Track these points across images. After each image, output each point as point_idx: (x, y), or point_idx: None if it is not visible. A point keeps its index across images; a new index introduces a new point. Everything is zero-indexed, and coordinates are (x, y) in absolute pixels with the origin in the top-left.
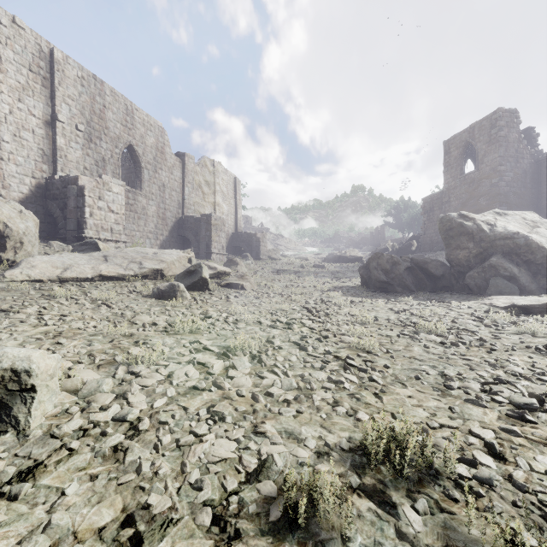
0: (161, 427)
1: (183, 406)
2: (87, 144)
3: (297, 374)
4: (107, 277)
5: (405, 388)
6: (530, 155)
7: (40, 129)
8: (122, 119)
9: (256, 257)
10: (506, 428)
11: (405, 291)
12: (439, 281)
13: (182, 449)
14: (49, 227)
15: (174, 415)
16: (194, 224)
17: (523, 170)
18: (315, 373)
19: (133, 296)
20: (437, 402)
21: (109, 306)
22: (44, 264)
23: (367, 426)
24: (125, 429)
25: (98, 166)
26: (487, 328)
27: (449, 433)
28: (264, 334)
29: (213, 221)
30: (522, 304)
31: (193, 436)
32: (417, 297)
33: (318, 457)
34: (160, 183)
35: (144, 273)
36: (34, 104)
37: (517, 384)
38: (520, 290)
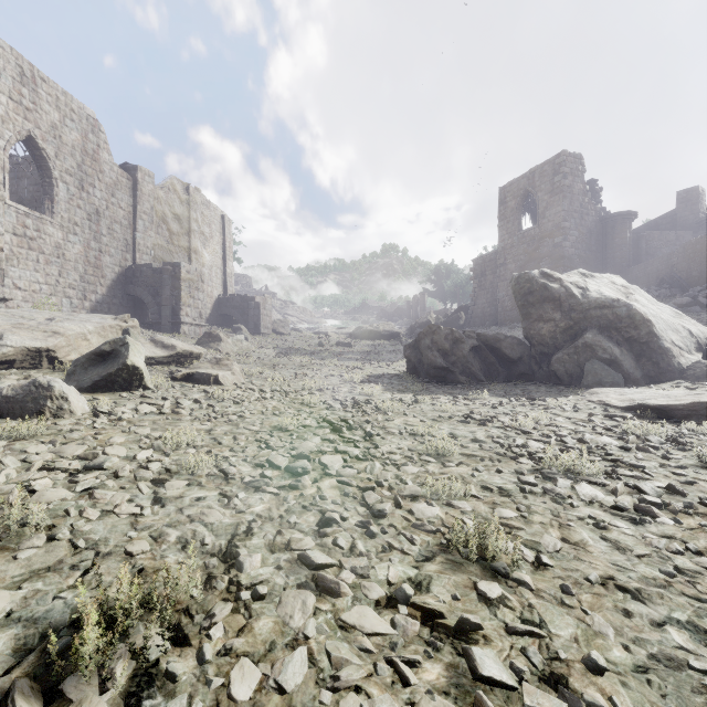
0: None
1: None
2: None
3: None
4: None
5: None
6: (595, 212)
7: None
8: (12, 89)
9: (255, 331)
10: None
11: (471, 381)
12: (516, 366)
13: None
14: None
15: None
16: (152, 277)
17: (588, 229)
18: None
19: None
20: None
21: None
22: None
23: None
24: None
25: None
26: (646, 454)
27: None
28: (225, 520)
29: (183, 274)
30: (657, 404)
31: None
32: (491, 390)
33: None
34: (90, 208)
35: (3, 355)
36: None
37: None
38: (623, 378)
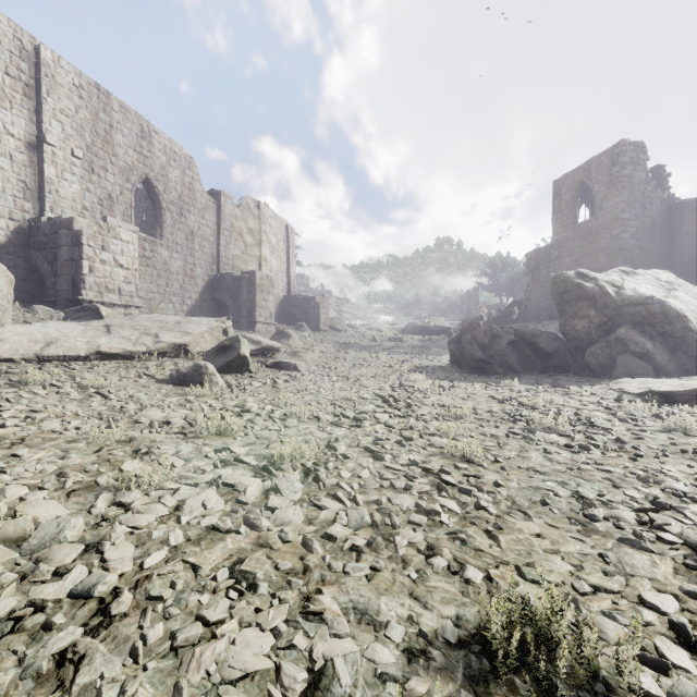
0: (149, 609)
1: (192, 563)
2: (87, 175)
3: (370, 500)
4: (108, 354)
5: (529, 520)
6: (660, 201)
7: (21, 154)
8: (136, 144)
9: (315, 328)
10: (693, 592)
11: (508, 372)
12: (552, 359)
13: (180, 654)
14: (33, 287)
15: (175, 583)
16: (233, 284)
17: (651, 219)
18: (397, 498)
19: (143, 381)
20: (579, 543)
21: (105, 396)
22: (18, 337)
23: (481, 594)
24: (88, 614)
25: (103, 205)
26: (623, 423)
27: (609, 603)
28: (323, 436)
29: (258, 281)
30: (663, 390)
31: (202, 624)
32: (524, 379)
33: (409, 661)
34: (187, 230)
35: (161, 348)
36: (12, 120)
37: (686, 511)
38: (655, 370)
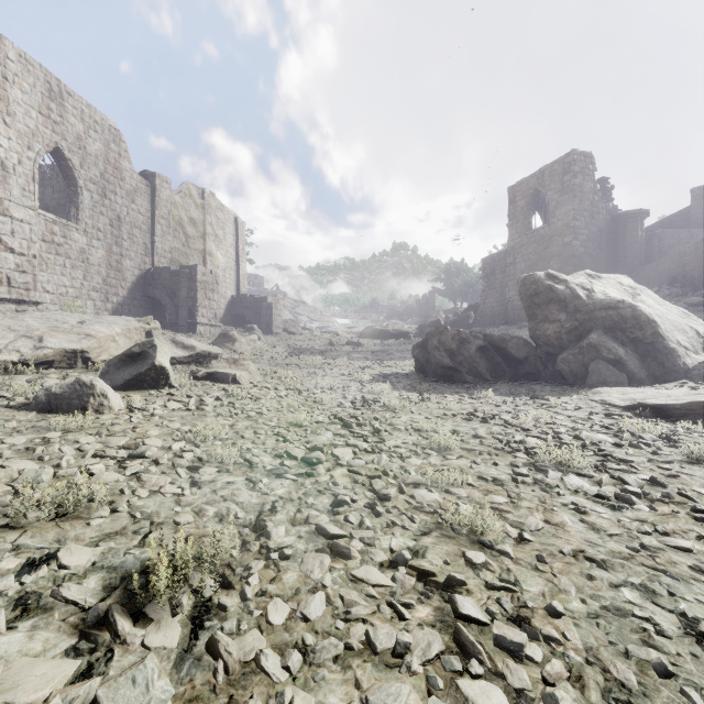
0: None
1: None
2: None
3: None
4: None
5: None
6: (606, 211)
7: None
8: (41, 104)
9: (267, 331)
10: None
11: (478, 380)
12: (521, 366)
13: None
14: None
15: None
16: (170, 280)
17: (599, 228)
18: (385, 702)
19: None
20: None
21: None
22: None
23: None
24: None
25: None
26: (637, 450)
27: None
28: (253, 500)
29: (199, 277)
30: (656, 403)
31: None
32: (497, 389)
33: None
34: (112, 214)
35: (44, 356)
36: None
37: None
38: (627, 378)
